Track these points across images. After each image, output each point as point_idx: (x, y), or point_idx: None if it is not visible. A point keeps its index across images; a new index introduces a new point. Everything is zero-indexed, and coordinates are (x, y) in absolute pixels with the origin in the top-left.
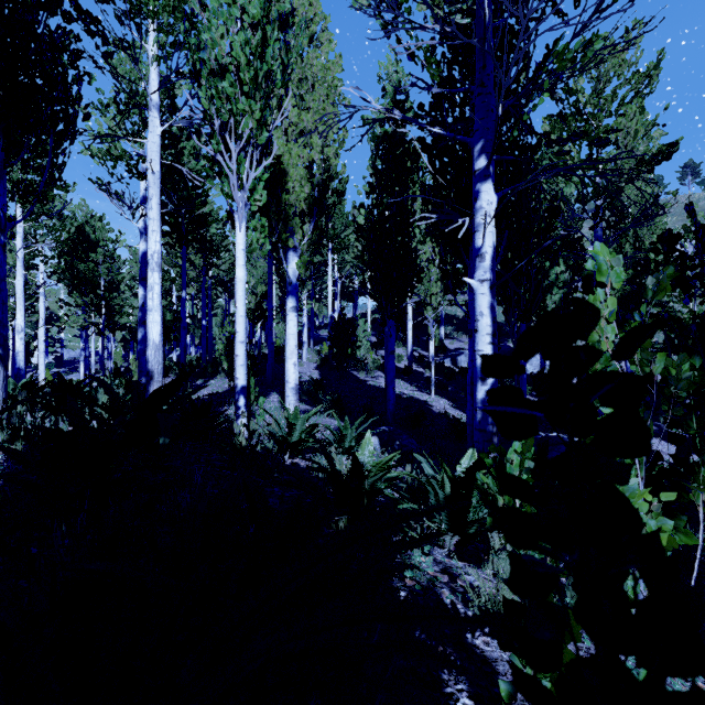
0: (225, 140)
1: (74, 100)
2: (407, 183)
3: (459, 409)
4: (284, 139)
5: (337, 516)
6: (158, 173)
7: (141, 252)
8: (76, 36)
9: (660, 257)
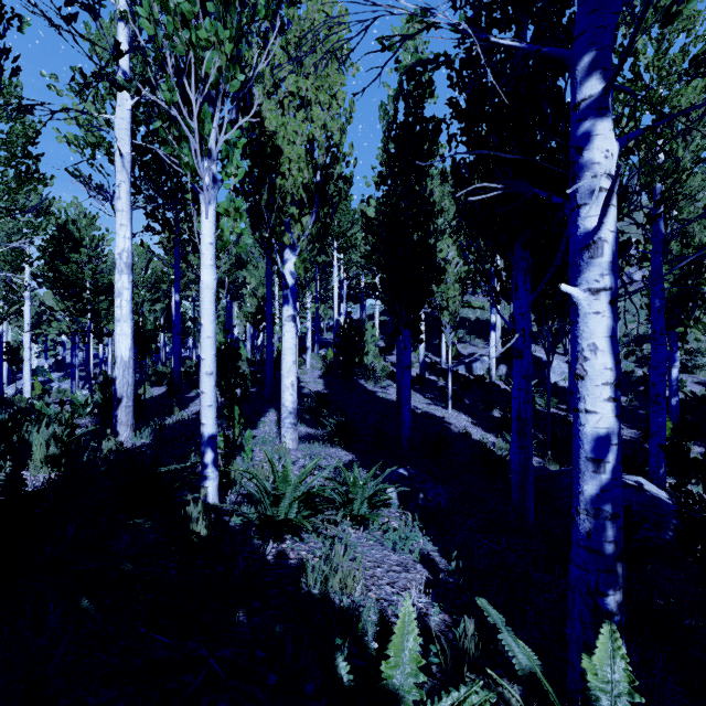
0: (185, 89)
1: None
2: (424, 169)
3: (481, 426)
4: (279, 113)
5: None
6: (127, 155)
7: None
8: None
9: None
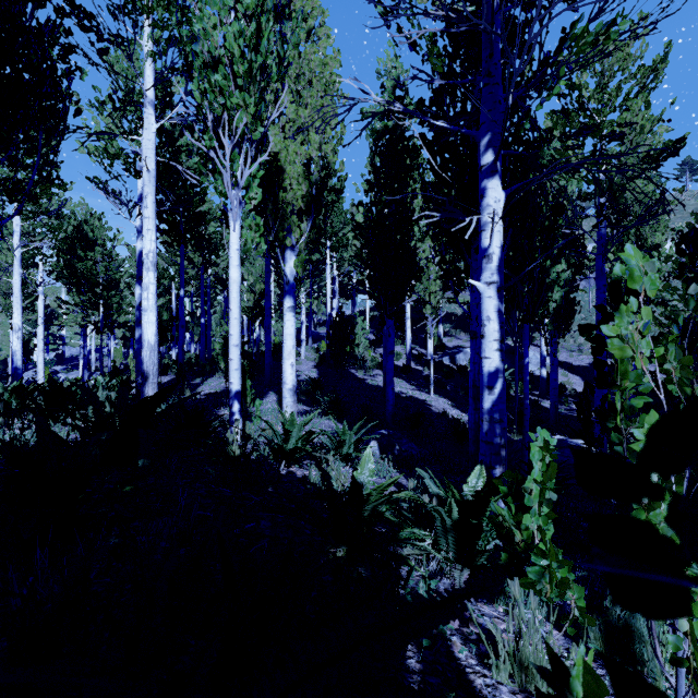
0: (218, 136)
1: (64, 96)
2: (406, 180)
3: (459, 408)
4: (281, 136)
5: (334, 547)
6: (153, 171)
7: (138, 251)
8: (67, 30)
9: (663, 255)
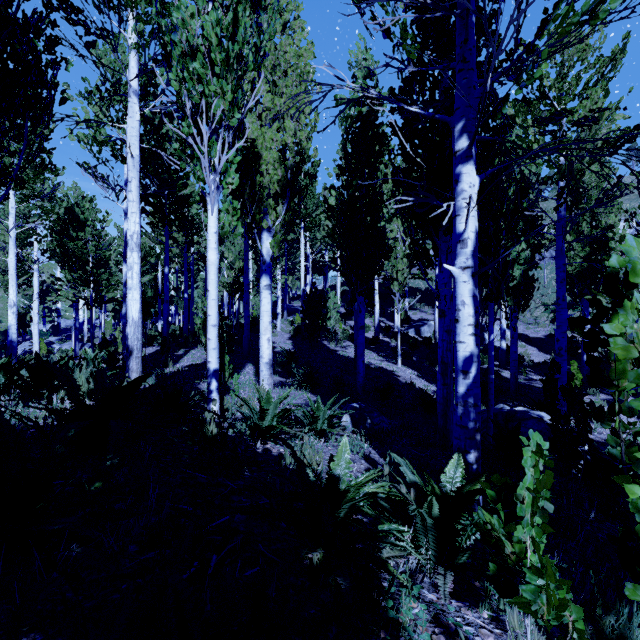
0: (197, 122)
1: (49, 85)
2: (375, 165)
3: (424, 378)
4: (258, 123)
5: (311, 550)
6: (137, 157)
7: (125, 232)
8: (52, 22)
9: (617, 235)
